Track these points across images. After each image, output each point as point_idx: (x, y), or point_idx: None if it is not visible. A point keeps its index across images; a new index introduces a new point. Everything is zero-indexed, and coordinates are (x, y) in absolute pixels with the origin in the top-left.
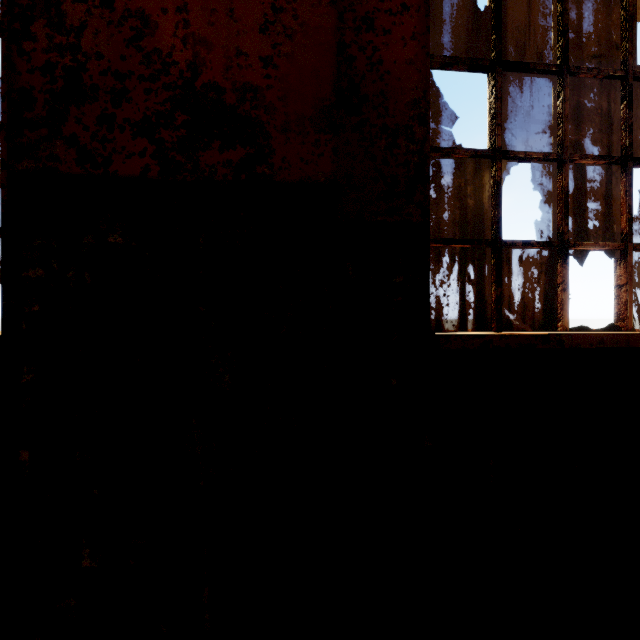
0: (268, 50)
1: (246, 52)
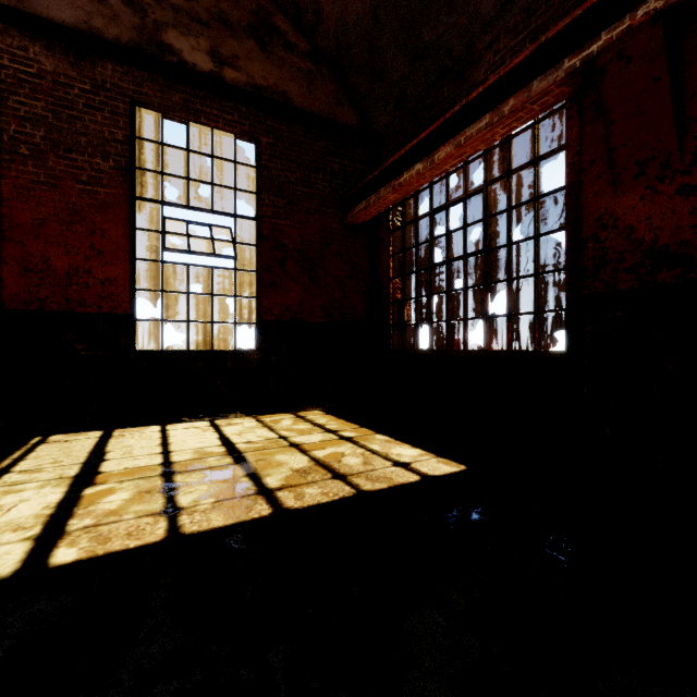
0: (694, 221)
1: (681, 226)
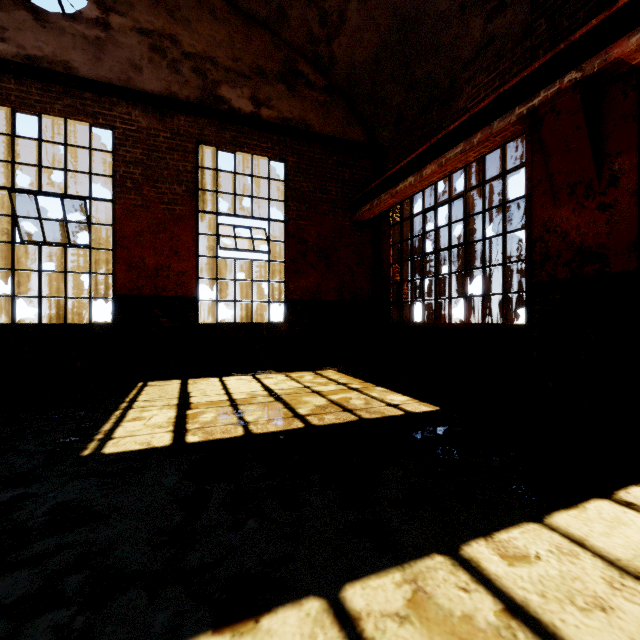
0: (608, 230)
1: (600, 233)
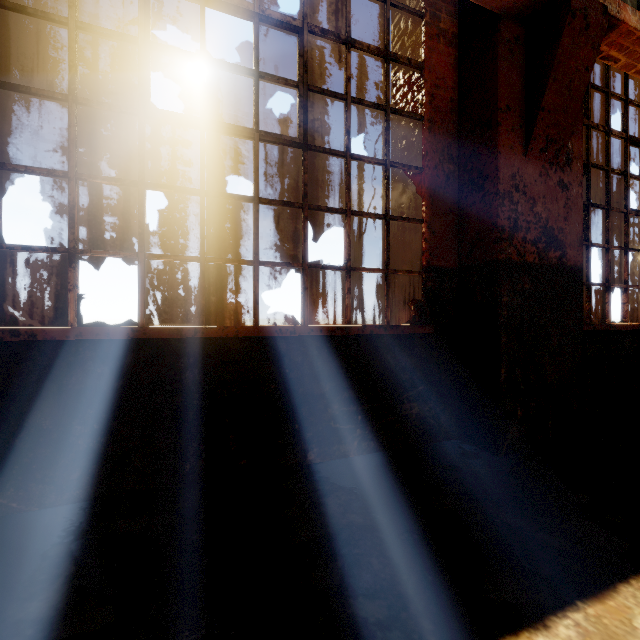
0: None
1: None
